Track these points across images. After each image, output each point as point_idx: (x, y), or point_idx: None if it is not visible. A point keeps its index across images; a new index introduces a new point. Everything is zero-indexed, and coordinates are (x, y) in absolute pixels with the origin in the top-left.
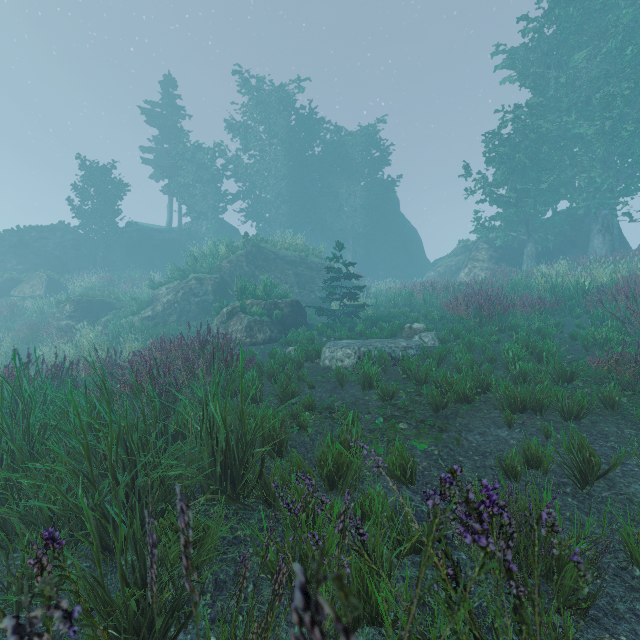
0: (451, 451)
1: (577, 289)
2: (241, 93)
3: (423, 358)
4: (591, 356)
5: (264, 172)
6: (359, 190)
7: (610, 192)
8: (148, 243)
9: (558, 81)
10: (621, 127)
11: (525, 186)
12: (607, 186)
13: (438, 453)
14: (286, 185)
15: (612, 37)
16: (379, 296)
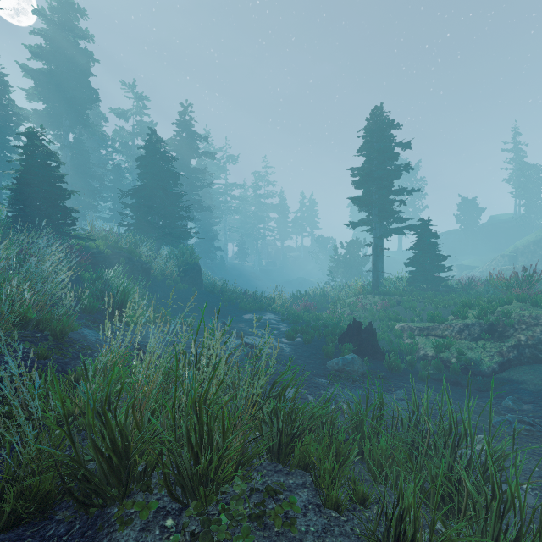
0: None
1: None
2: None
3: None
4: None
5: None
6: None
7: None
8: (497, 230)
9: None
10: None
11: None
12: None
13: None
14: None
15: None
16: None
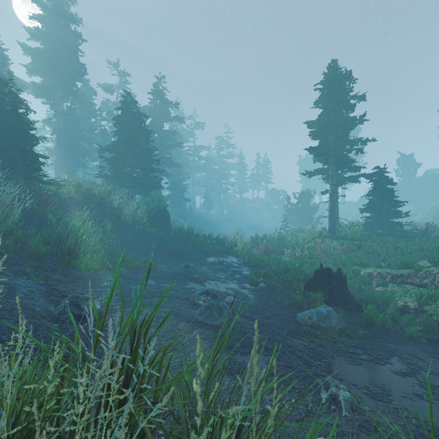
0: None
1: None
2: None
3: None
4: None
5: None
6: None
7: None
8: (433, 182)
9: None
10: None
11: None
12: None
13: None
14: None
15: None
16: None
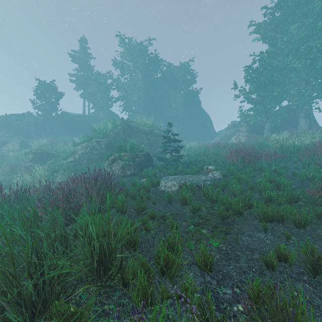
0: (233, 247)
1: (294, 148)
2: (120, 46)
3: (214, 187)
4: (305, 185)
5: (132, 86)
6: (180, 95)
7: (309, 97)
8: (73, 122)
9: (282, 40)
10: (315, 63)
11: (265, 94)
12: (307, 94)
13: (225, 249)
14: (143, 93)
15: (310, 17)
16: (190, 150)
